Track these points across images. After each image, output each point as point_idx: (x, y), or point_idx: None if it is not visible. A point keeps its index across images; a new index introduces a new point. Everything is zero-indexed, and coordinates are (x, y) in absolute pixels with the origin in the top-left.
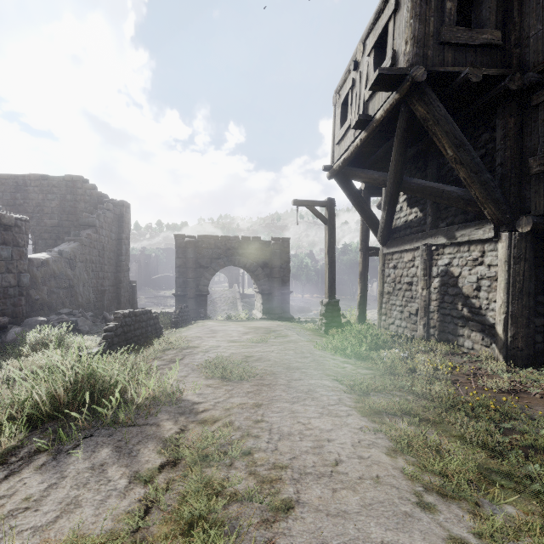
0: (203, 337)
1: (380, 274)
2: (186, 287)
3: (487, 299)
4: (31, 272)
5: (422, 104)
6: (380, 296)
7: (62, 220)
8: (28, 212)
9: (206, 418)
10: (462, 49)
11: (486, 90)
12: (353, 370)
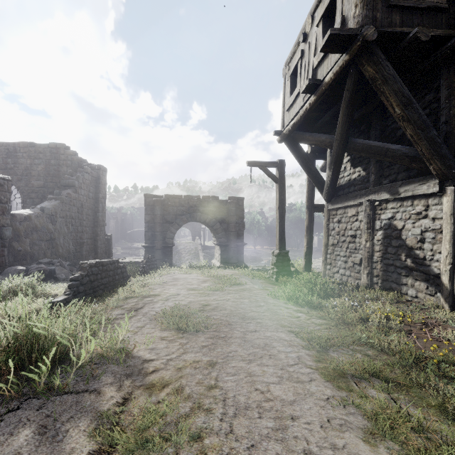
0: (165, 284)
1: (325, 227)
2: (154, 240)
3: (431, 250)
4: (14, 226)
5: (371, 64)
6: (325, 247)
7: (47, 182)
8: (18, 175)
9: (154, 382)
10: (409, 12)
11: (431, 52)
12: (307, 319)
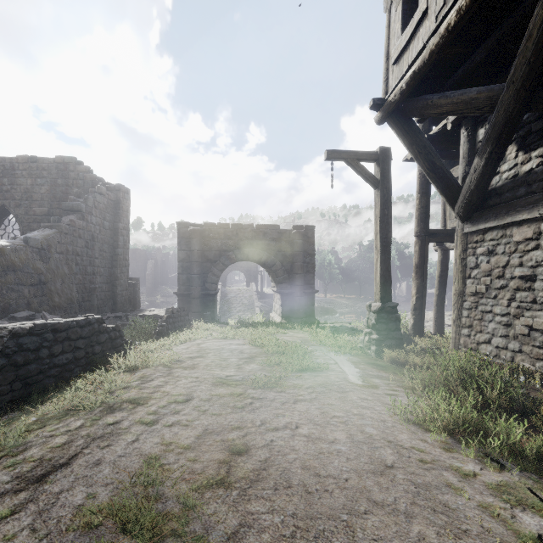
0: (176, 366)
1: (458, 264)
2: (190, 285)
3: None
4: None
5: None
6: (458, 298)
7: (52, 208)
8: (16, 200)
9: None
10: None
11: None
12: None
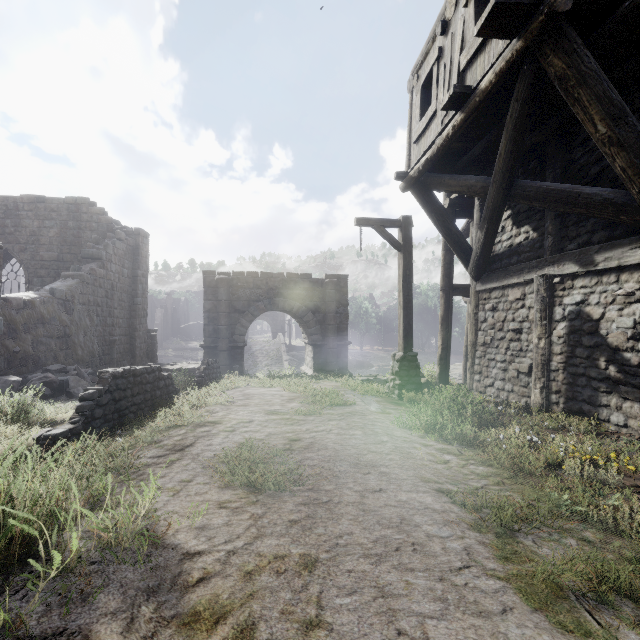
0: (231, 405)
1: (471, 318)
2: (217, 337)
3: None
4: (7, 316)
5: (559, 53)
6: (472, 348)
7: (63, 253)
8: (20, 243)
9: (198, 608)
10: None
11: None
12: (462, 467)
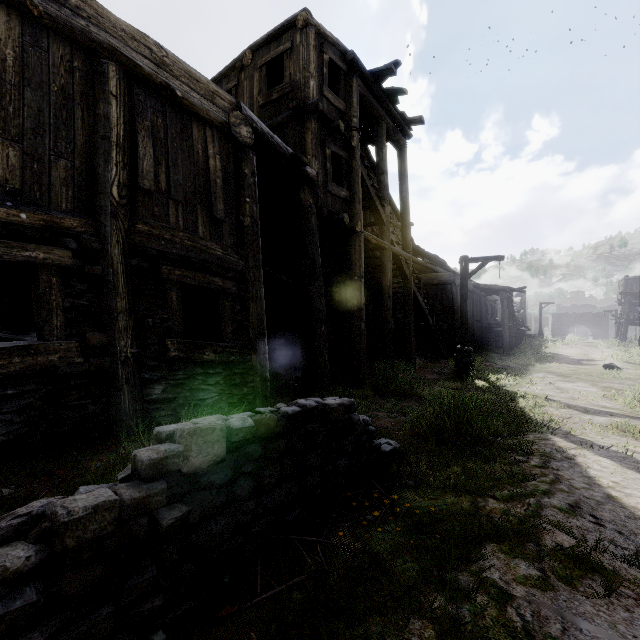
0: None
1: (636, 329)
2: (556, 332)
3: None
4: None
5: None
6: (636, 335)
7: None
8: None
9: None
10: None
11: None
12: None
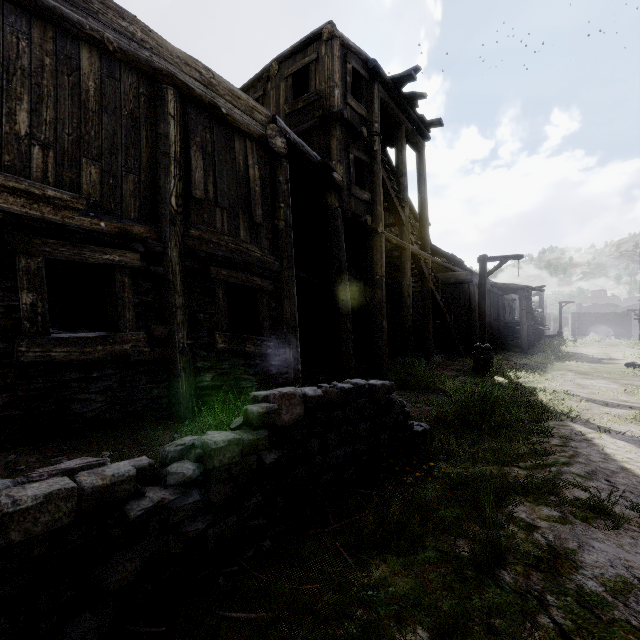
0: None
1: None
2: (576, 332)
3: None
4: None
5: None
6: None
7: None
8: None
9: None
10: None
11: None
12: None
